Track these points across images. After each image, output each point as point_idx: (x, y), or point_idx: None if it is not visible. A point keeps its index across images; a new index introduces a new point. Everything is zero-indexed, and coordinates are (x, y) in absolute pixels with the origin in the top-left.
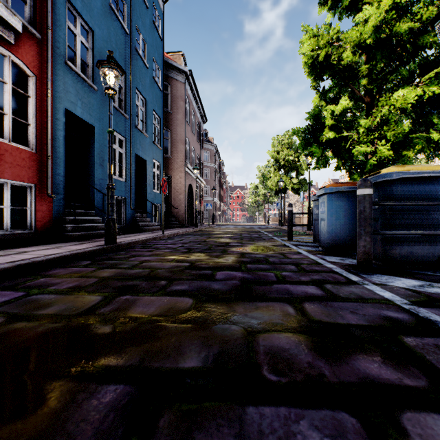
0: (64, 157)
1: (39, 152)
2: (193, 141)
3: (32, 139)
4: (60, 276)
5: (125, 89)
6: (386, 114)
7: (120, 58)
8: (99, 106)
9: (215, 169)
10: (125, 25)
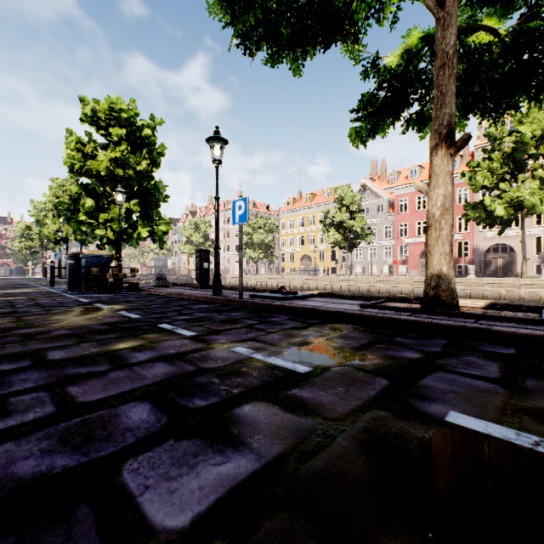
0: None
1: None
2: None
3: None
4: None
5: None
6: (112, 216)
7: None
8: None
9: None
10: None
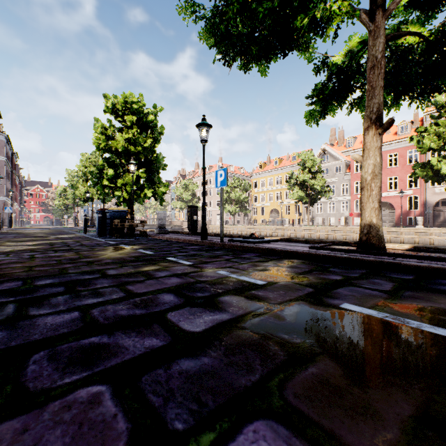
0: None
1: None
2: None
3: None
4: None
5: None
6: (127, 181)
7: None
8: None
9: (6, 163)
10: None
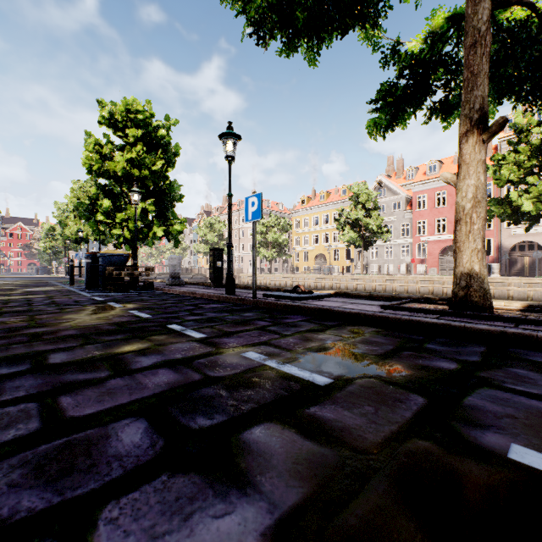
0: None
1: None
2: None
3: None
4: None
5: None
6: (129, 216)
7: None
8: None
9: None
10: None
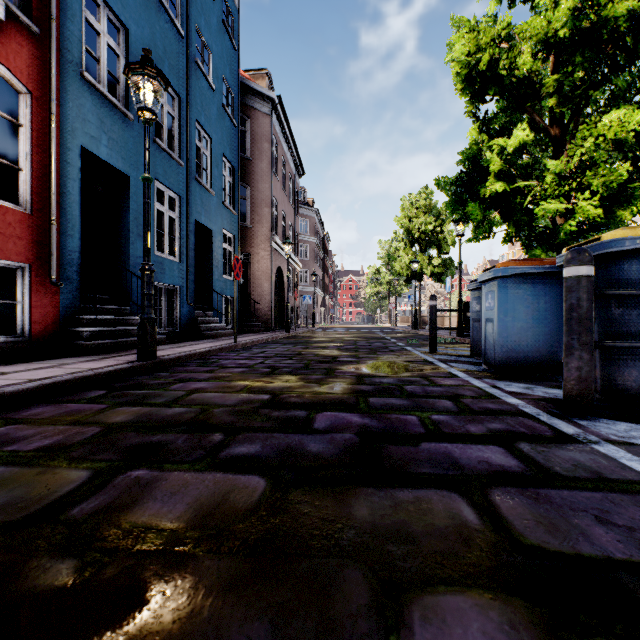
0: (79, 223)
1: (37, 214)
2: (284, 202)
3: (25, 193)
4: (38, 422)
5: (179, 121)
6: (592, 150)
7: (171, 72)
8: (137, 146)
9: (317, 245)
10: (179, 24)
